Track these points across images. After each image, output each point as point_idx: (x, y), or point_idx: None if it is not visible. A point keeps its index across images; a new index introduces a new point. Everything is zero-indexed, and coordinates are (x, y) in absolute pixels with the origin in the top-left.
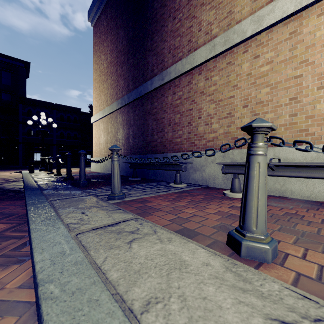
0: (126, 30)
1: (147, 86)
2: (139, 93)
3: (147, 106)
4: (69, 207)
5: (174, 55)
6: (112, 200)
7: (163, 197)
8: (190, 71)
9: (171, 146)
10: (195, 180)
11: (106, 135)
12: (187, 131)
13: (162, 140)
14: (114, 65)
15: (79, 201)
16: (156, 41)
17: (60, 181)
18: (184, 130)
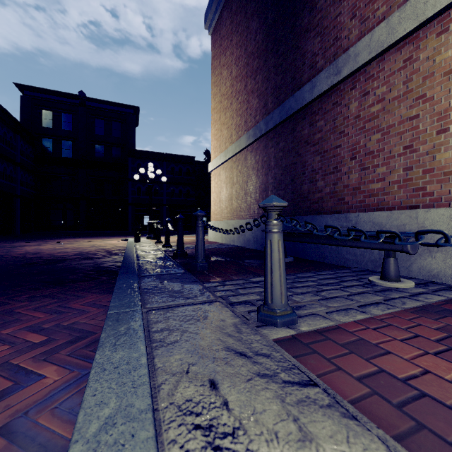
0: (262, 16)
1: (303, 95)
2: (287, 112)
3: (301, 130)
4: (178, 343)
5: (365, 19)
6: (270, 327)
7: (396, 328)
8: (410, 36)
9: (358, 199)
10: (430, 273)
11: (229, 188)
12: (400, 165)
13: (334, 190)
14: (242, 78)
15: (198, 319)
16: (322, 9)
17: (168, 259)
18: (391, 165)
